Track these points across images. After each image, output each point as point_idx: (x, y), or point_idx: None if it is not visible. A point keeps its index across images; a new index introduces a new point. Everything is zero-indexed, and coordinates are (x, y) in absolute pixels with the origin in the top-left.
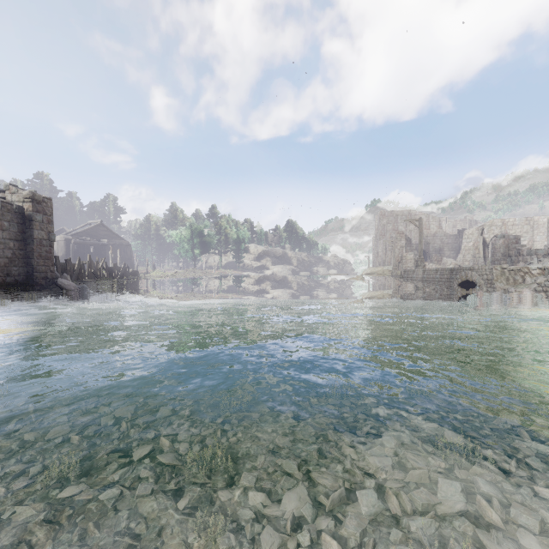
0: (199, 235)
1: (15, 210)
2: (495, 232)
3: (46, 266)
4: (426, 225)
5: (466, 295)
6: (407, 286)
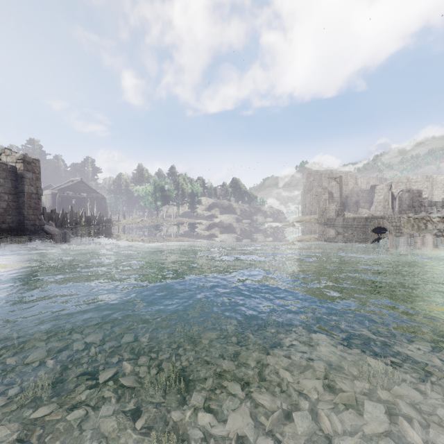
0: (161, 190)
1: (9, 169)
2: (401, 187)
3: (35, 215)
4: (345, 181)
5: (378, 239)
6: (330, 232)
